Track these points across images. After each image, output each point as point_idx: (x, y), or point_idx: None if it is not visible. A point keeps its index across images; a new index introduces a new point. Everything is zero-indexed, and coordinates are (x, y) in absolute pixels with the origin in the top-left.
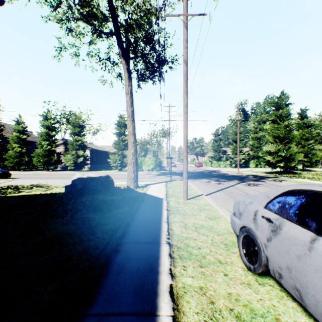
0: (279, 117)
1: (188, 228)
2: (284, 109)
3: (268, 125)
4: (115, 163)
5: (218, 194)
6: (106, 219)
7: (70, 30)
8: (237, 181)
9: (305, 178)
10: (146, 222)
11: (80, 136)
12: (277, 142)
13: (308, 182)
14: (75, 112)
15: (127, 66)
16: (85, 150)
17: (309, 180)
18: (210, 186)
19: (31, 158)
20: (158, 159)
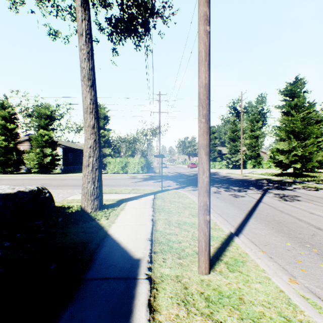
0: (294, 108)
1: None
2: (300, 97)
3: (281, 117)
4: None
5: (259, 231)
6: None
7: None
8: (258, 191)
9: None
10: None
11: (47, 129)
12: (291, 138)
13: None
14: (51, 105)
15: None
16: (55, 147)
17: None
18: (226, 202)
19: None
20: (146, 159)
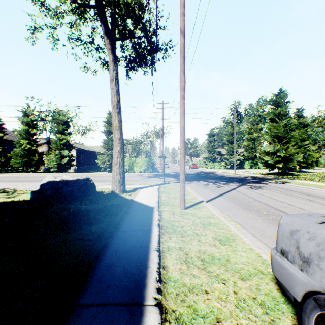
0: (278, 116)
1: (191, 262)
2: (283, 107)
3: (267, 123)
4: (104, 164)
5: (220, 201)
6: (67, 245)
7: (44, 5)
8: (238, 184)
9: (307, 180)
10: (126, 251)
11: (64, 134)
12: (276, 141)
13: (314, 185)
14: (62, 110)
15: (111, 46)
16: (70, 150)
17: (313, 182)
18: (209, 189)
19: (9, 159)
20: (150, 159)
